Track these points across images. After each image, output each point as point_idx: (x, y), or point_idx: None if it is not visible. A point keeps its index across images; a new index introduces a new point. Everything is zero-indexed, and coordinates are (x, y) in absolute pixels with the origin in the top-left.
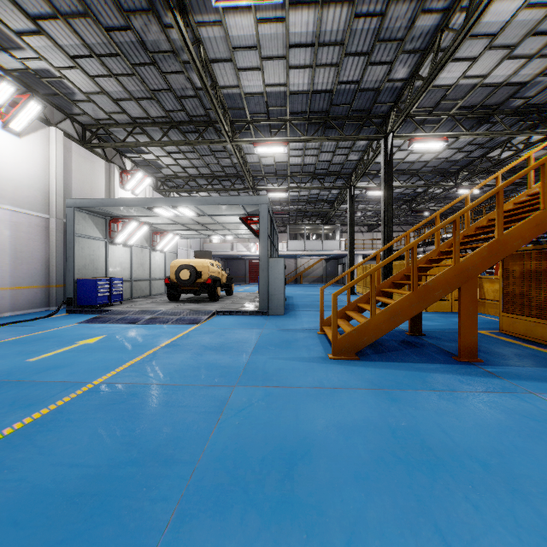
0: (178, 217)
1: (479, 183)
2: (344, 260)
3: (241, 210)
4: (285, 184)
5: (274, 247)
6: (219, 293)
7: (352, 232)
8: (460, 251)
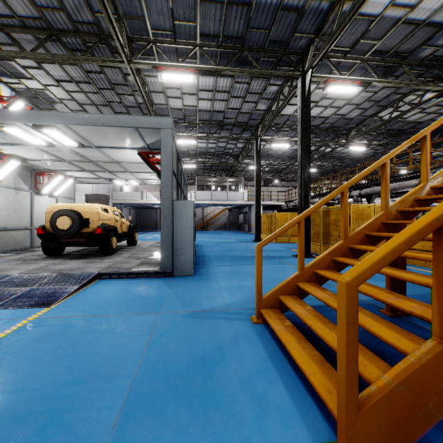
0: (56, 149)
1: (366, 142)
2: (246, 209)
3: (138, 140)
4: (193, 133)
5: (182, 192)
6: (114, 245)
7: (258, 181)
8: (357, 201)
